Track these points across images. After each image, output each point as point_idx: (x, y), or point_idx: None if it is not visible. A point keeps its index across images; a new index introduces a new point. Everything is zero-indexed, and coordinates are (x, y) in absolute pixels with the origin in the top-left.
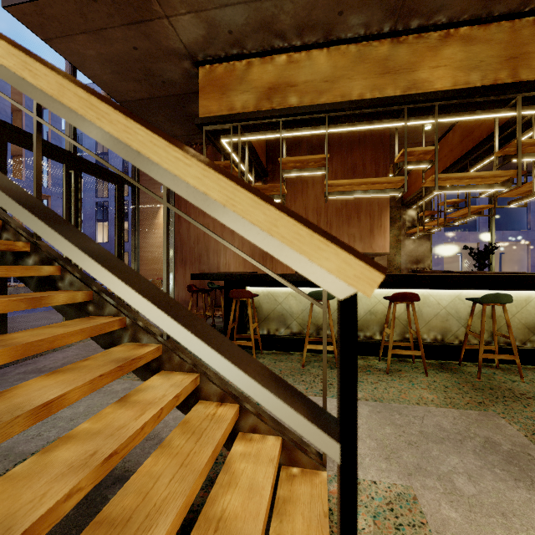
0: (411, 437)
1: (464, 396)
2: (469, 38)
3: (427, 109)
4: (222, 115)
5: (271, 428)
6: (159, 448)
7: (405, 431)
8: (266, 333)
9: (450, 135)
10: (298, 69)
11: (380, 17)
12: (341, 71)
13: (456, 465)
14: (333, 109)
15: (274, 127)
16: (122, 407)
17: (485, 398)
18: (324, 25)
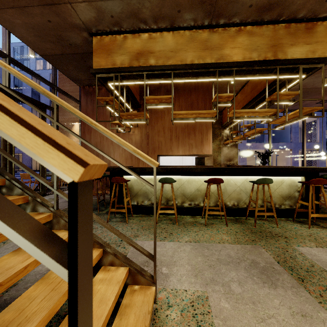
0: (212, 262)
1: (245, 237)
2: (251, 32)
3: (229, 72)
4: (108, 68)
5: (122, 262)
6: (40, 280)
7: (208, 259)
8: (136, 204)
9: (246, 87)
10: (155, 43)
11: (202, 16)
12: (180, 46)
13: (233, 276)
14: (176, 69)
15: (141, 77)
16: (15, 255)
17: (256, 237)
18: (170, 17)
